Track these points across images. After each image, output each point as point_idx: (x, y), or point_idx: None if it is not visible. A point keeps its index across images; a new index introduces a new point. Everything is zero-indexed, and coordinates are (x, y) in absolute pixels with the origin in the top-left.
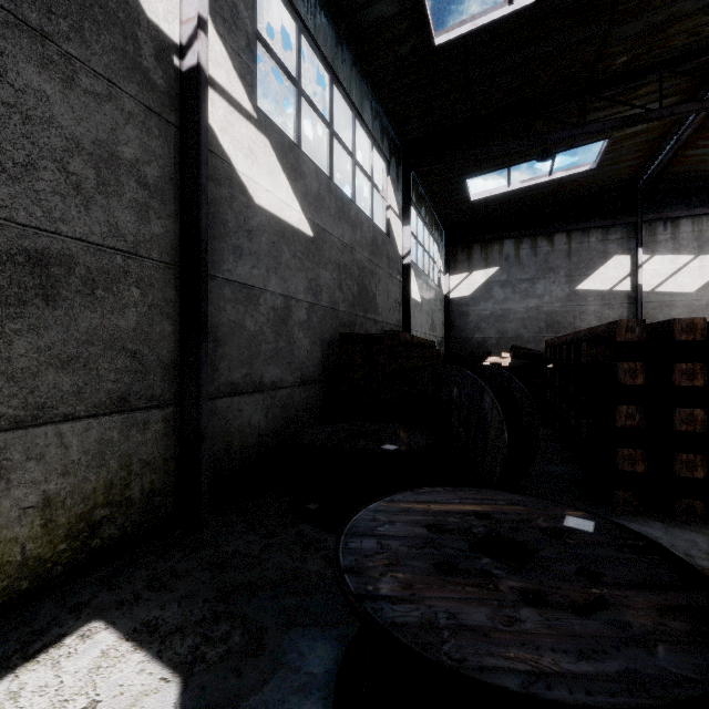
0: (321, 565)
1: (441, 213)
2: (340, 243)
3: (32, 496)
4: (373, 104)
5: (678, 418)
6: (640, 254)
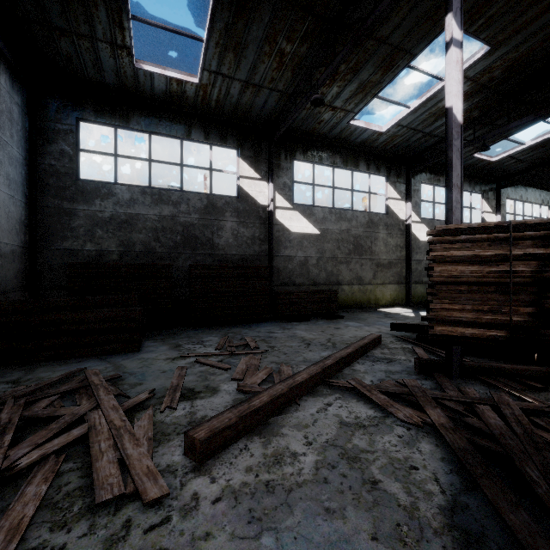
0: None
1: (545, 188)
2: None
3: (389, 293)
4: (470, 178)
5: None
6: None
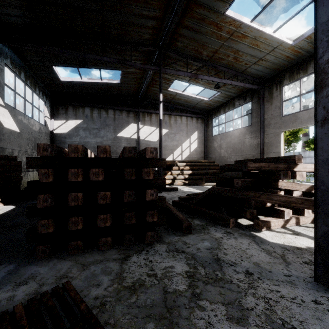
0: None
1: (44, 82)
2: None
3: None
4: None
5: (70, 198)
6: (140, 124)
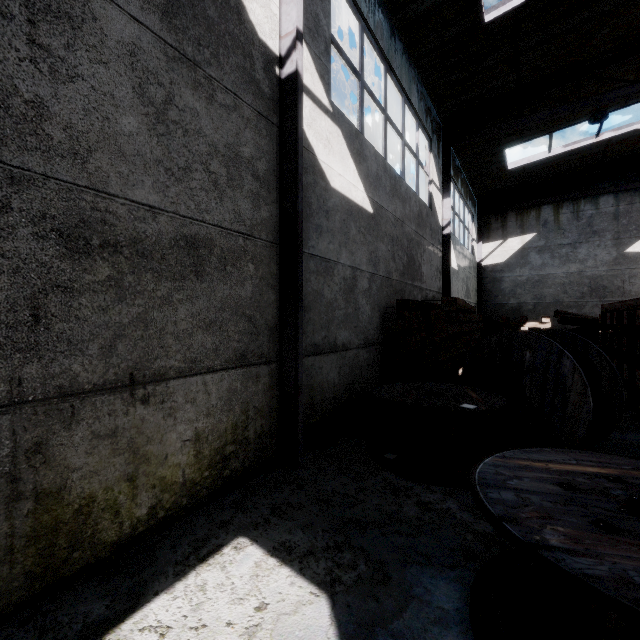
0: (416, 511)
1: (475, 183)
2: (393, 217)
3: (189, 432)
4: (419, 87)
5: None
6: None
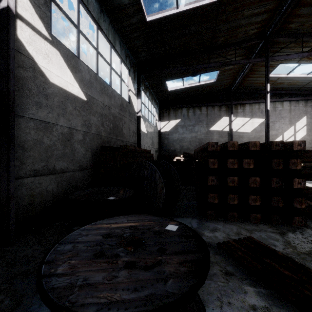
0: None
1: (156, 95)
2: (102, 104)
3: None
4: (121, 43)
5: (229, 180)
6: (232, 116)
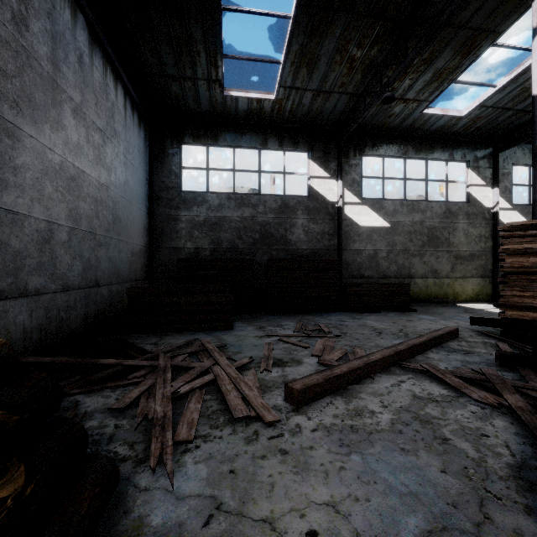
0: None
1: None
2: None
3: (471, 287)
4: None
5: None
6: None
